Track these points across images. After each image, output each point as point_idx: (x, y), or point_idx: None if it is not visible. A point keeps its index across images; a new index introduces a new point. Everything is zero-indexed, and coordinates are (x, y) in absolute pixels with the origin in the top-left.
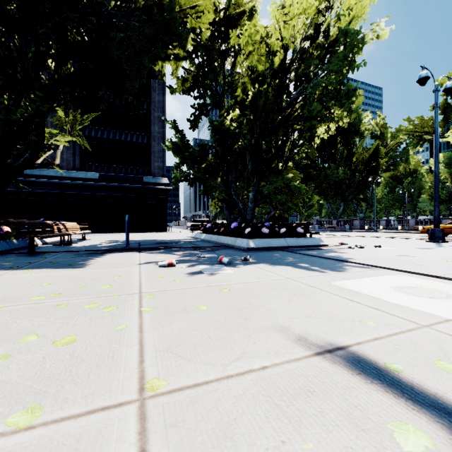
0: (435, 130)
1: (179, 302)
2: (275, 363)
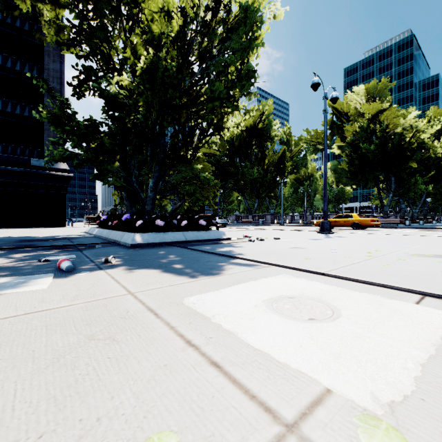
0: (324, 133)
1: None
2: None
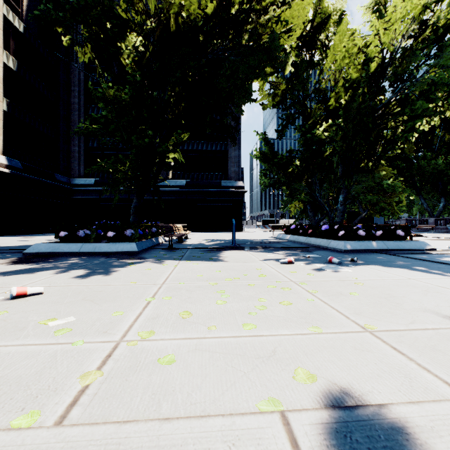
0: None
1: (330, 289)
2: (443, 327)
